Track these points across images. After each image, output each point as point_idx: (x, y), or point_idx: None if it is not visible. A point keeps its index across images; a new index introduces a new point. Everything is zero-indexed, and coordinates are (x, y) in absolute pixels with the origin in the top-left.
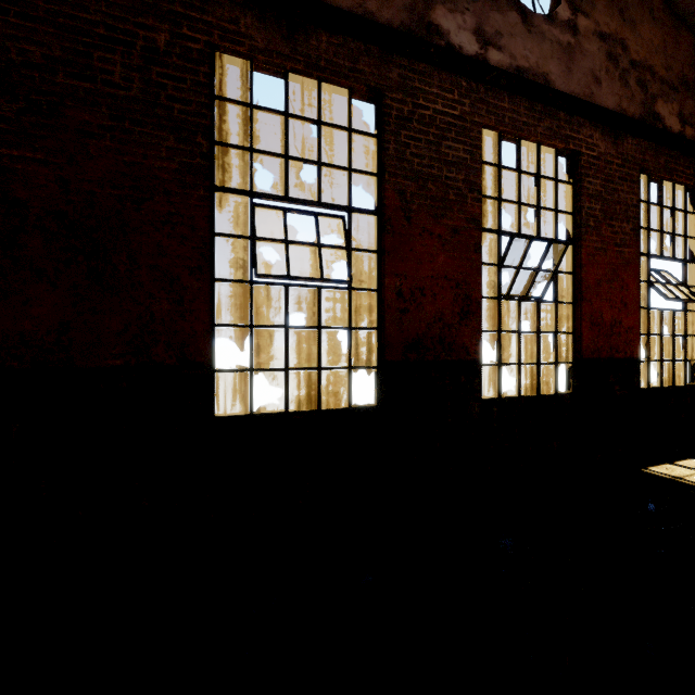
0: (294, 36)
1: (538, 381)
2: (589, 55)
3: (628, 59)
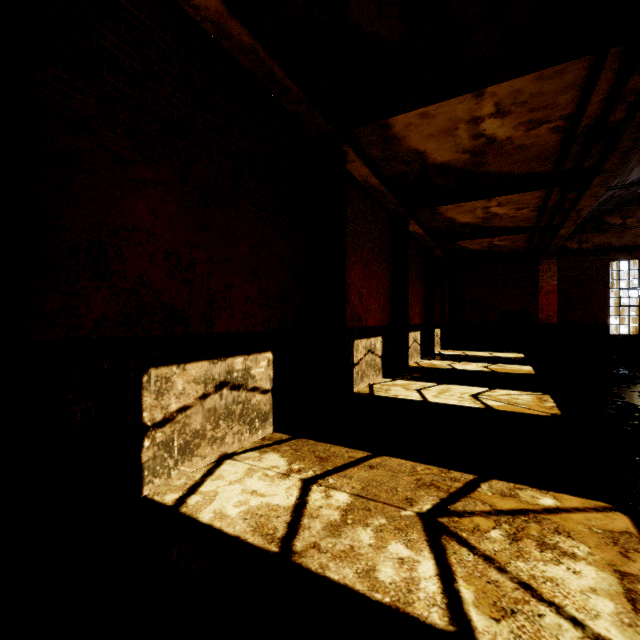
0: (631, 254)
1: None
2: None
3: None
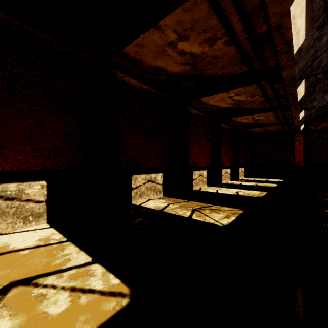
0: None
1: None
2: None
3: None
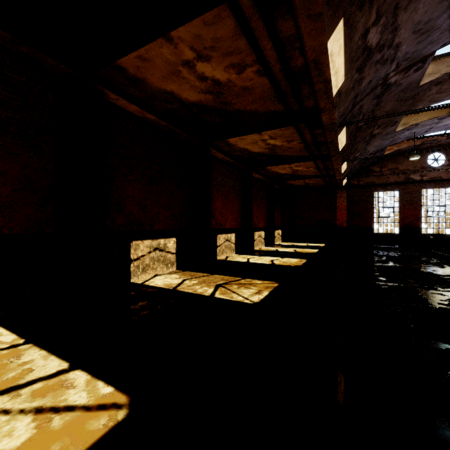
0: (384, 188)
1: (438, 231)
2: None
3: None
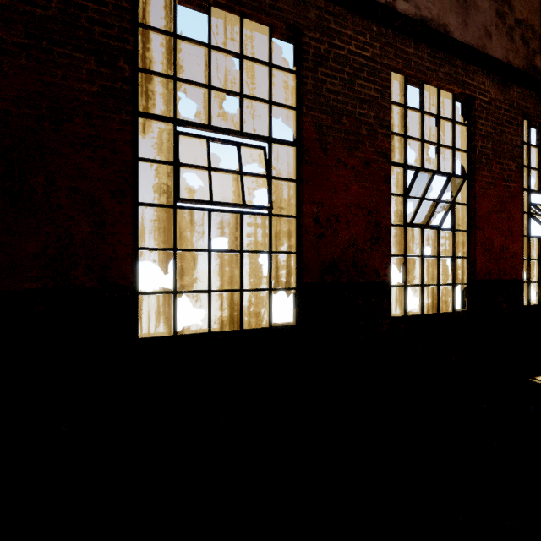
0: None
1: (438, 301)
2: (481, 11)
3: (513, 17)
